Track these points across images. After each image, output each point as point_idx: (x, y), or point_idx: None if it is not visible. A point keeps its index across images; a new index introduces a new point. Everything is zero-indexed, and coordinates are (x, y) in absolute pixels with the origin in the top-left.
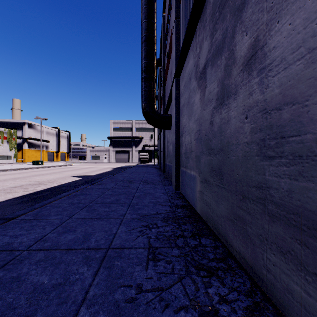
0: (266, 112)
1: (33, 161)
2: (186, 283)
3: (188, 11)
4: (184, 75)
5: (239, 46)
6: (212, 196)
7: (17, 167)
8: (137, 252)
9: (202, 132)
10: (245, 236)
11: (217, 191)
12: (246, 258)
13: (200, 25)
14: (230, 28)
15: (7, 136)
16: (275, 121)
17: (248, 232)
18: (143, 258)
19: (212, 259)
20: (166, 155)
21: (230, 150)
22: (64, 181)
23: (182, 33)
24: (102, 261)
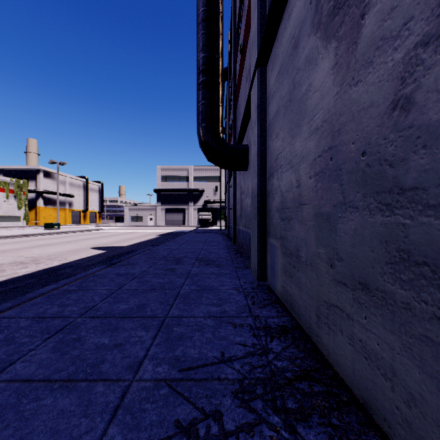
0: None
1: (46, 223)
2: None
3: None
4: (279, 50)
5: None
6: (405, 349)
7: (20, 232)
8: None
9: (344, 149)
10: None
11: None
12: None
13: None
14: None
15: (14, 189)
16: None
17: None
18: None
19: None
20: (238, 215)
21: None
22: (74, 256)
23: None
24: None
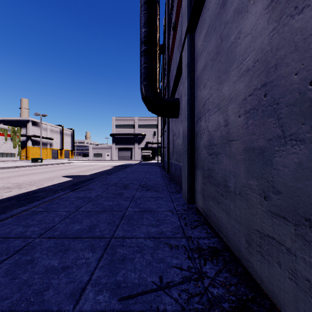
0: None
1: (32, 158)
2: None
3: None
4: (207, 14)
5: None
6: None
7: (13, 164)
8: None
9: (283, 83)
10: None
11: None
12: None
13: None
14: None
15: (10, 133)
16: None
17: None
18: None
19: None
20: (171, 152)
21: None
22: (48, 182)
23: None
24: None
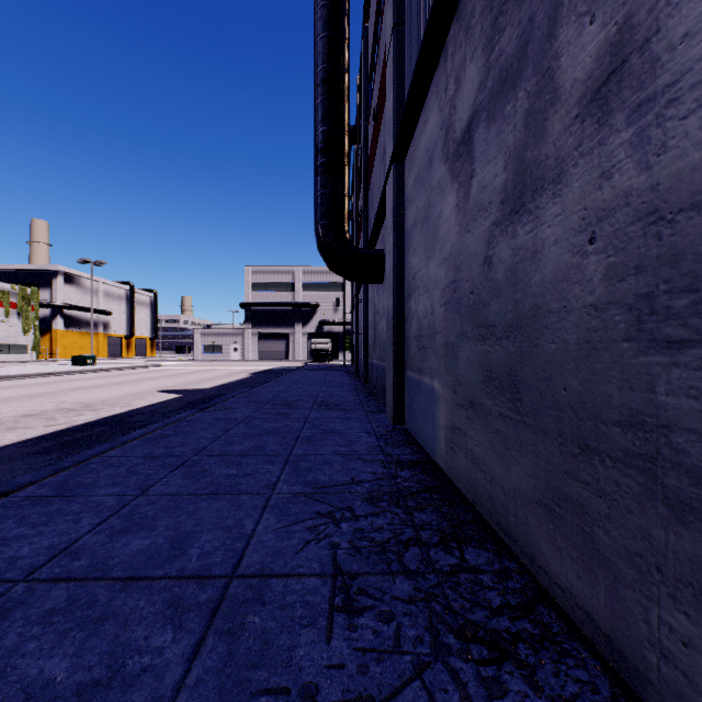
0: (659, 218)
1: (74, 356)
2: (437, 683)
3: (427, 2)
4: (417, 154)
5: (569, 56)
6: (489, 443)
7: (37, 370)
8: (306, 588)
9: (462, 286)
10: (588, 551)
11: (503, 431)
12: (593, 612)
13: (456, 28)
14: (542, 16)
15: (17, 302)
16: (689, 240)
17: (598, 543)
18: (321, 605)
19: (498, 608)
20: (371, 344)
21: (542, 327)
22: (139, 401)
23: (409, 59)
24: (214, 613)
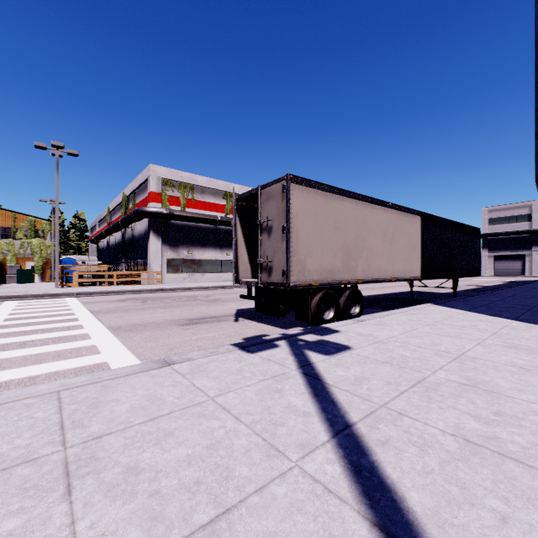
0: None
1: None
2: None
3: None
4: None
5: None
6: None
7: None
8: None
9: None
10: None
11: None
12: None
13: None
14: None
15: None
16: None
17: None
18: None
19: None
20: None
21: None
22: (469, 287)
23: None
24: None
